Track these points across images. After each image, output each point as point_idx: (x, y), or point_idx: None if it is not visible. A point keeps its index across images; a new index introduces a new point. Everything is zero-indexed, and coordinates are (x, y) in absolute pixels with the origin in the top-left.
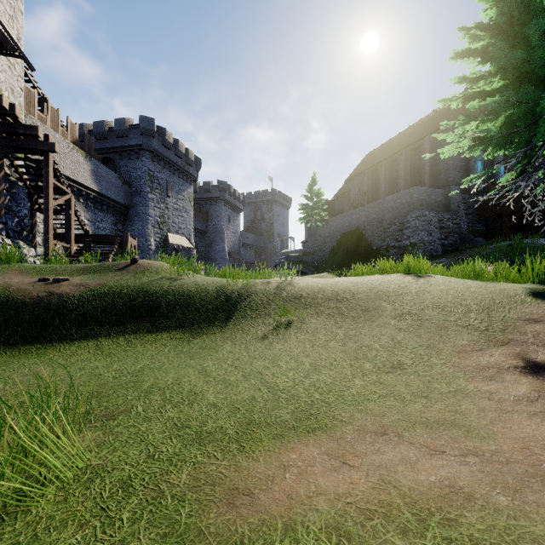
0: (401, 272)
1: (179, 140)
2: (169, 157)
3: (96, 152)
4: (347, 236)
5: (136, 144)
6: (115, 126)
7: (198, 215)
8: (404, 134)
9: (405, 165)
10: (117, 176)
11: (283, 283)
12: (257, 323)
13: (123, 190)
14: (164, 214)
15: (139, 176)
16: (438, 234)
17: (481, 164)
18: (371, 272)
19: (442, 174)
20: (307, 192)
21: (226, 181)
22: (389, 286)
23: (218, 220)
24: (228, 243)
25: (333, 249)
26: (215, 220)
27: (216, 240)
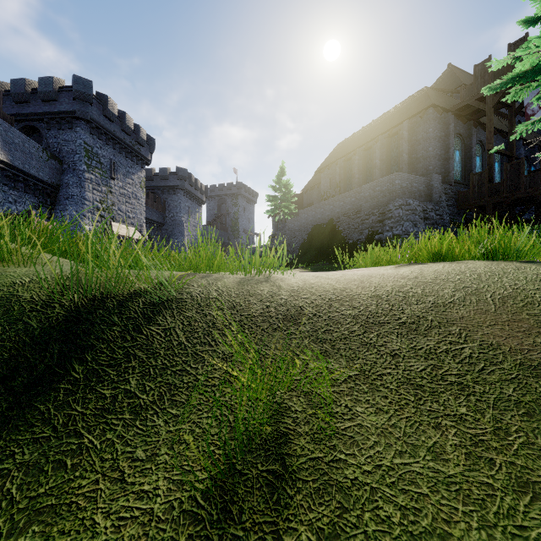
0: (469, 259)
1: (126, 113)
2: (112, 132)
3: (15, 118)
4: (319, 229)
5: (68, 110)
6: (39, 86)
7: (153, 205)
8: (378, 122)
9: (381, 153)
10: (40, 147)
11: (253, 280)
12: (150, 441)
13: (48, 165)
14: (107, 199)
15: (72, 151)
16: (424, 225)
17: (459, 154)
18: (409, 259)
19: (421, 163)
20: (275, 182)
21: (185, 169)
22: (518, 285)
23: (177, 212)
24: (189, 237)
25: (304, 244)
26: (174, 211)
27: (175, 233)
